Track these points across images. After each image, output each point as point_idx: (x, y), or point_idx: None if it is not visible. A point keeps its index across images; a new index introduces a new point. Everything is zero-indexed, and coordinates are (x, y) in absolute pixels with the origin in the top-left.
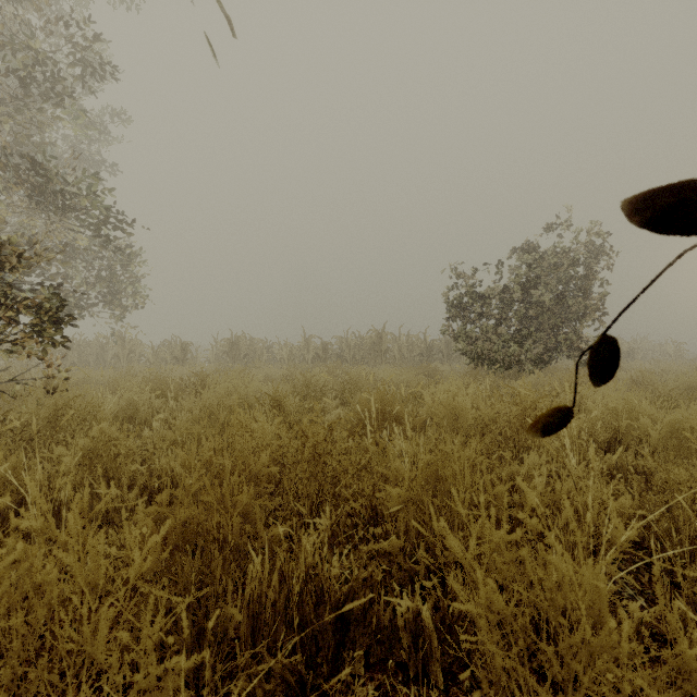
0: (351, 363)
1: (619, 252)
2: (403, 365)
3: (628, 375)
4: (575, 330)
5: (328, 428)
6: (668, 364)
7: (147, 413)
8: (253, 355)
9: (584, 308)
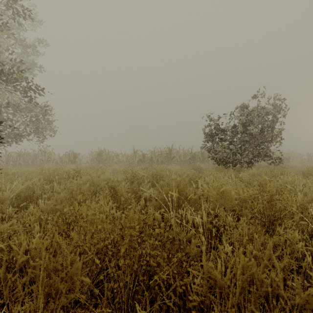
0: (156, 163)
1: (288, 108)
2: (181, 164)
3: (296, 169)
4: (267, 147)
5: (144, 200)
6: (310, 163)
7: (38, 194)
8: (109, 159)
9: (271, 136)
